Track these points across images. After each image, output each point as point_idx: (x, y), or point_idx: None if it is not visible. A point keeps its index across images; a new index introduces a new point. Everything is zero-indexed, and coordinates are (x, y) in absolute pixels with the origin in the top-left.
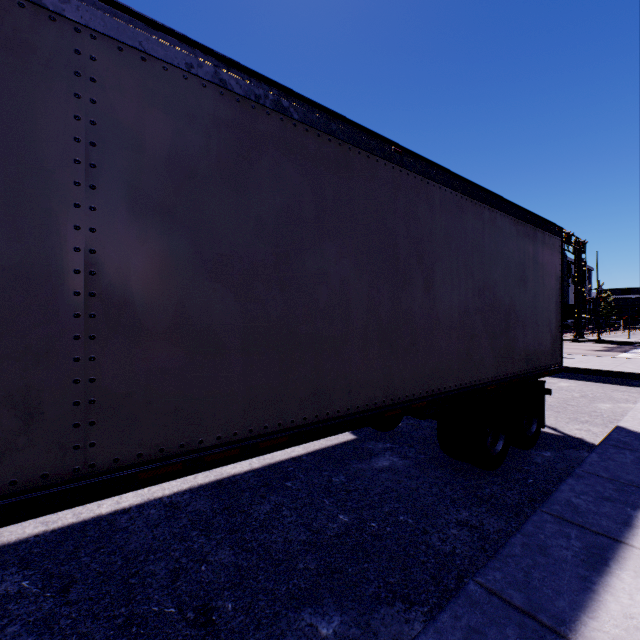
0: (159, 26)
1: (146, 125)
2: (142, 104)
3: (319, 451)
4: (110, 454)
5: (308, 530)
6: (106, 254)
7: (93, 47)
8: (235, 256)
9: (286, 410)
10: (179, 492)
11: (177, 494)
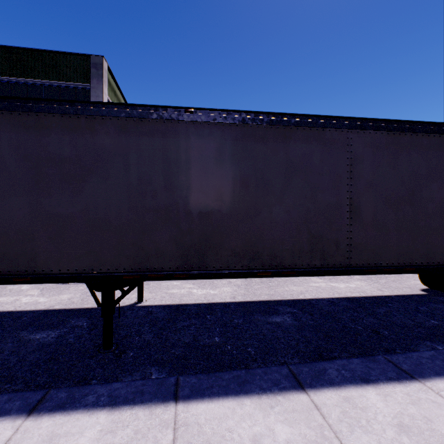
0: (368, 119)
1: (364, 154)
2: (363, 147)
3: (401, 295)
4: (355, 262)
5: (413, 321)
6: (354, 198)
7: (351, 135)
8: (392, 194)
9: (413, 257)
10: (330, 298)
11: (330, 298)
